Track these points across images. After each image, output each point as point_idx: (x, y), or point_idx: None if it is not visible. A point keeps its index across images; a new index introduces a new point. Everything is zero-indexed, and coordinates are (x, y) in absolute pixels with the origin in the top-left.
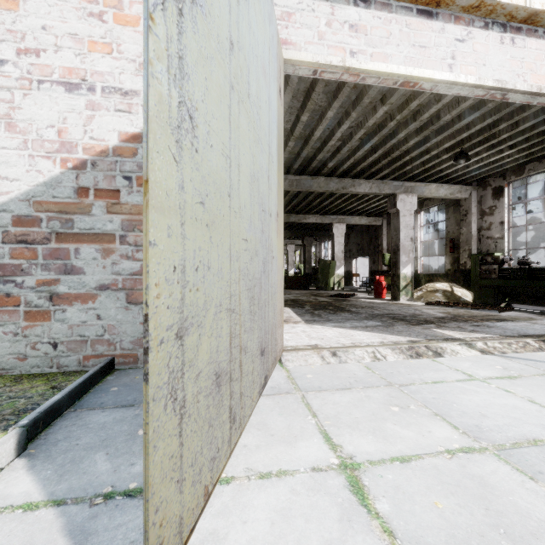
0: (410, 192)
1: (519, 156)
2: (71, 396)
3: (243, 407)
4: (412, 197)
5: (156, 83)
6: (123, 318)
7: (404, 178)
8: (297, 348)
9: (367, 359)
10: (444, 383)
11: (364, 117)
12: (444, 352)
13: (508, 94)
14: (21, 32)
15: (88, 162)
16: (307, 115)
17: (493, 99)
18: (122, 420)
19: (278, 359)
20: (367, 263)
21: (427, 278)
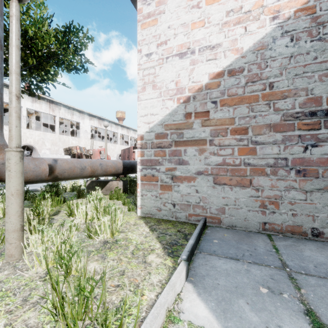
0: None
1: None
2: (196, 241)
3: None
4: None
5: None
6: (211, 193)
7: None
8: None
9: None
10: None
11: None
12: None
13: None
14: (158, 35)
15: (191, 97)
16: None
17: None
18: (238, 271)
19: None
20: None
21: None
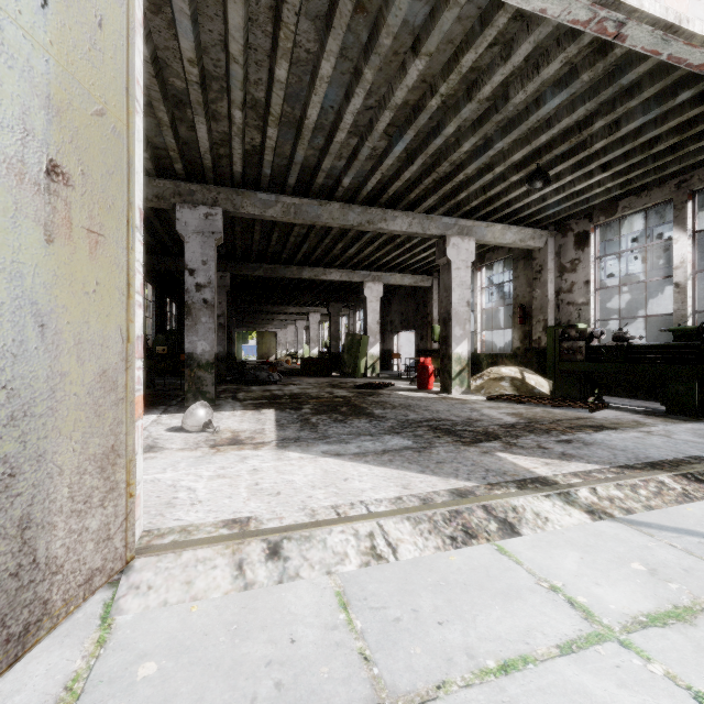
0: (466, 235)
1: (612, 184)
2: None
3: None
4: (469, 241)
5: None
6: None
7: (459, 213)
8: (186, 540)
9: (352, 561)
10: (529, 671)
11: (389, 86)
12: (522, 522)
13: (628, 24)
14: None
15: None
16: (285, 66)
17: (601, 35)
18: None
19: (76, 608)
20: (414, 339)
21: (490, 360)
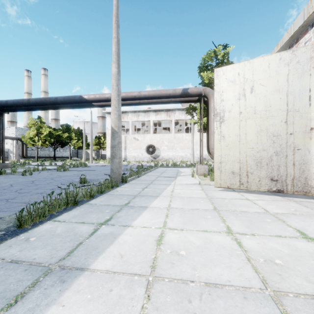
0: None
1: None
2: None
3: (250, 185)
4: None
5: (215, 137)
6: None
7: None
8: None
9: None
10: None
11: None
12: None
13: None
14: None
15: None
16: None
17: None
18: None
19: None
20: None
21: None
